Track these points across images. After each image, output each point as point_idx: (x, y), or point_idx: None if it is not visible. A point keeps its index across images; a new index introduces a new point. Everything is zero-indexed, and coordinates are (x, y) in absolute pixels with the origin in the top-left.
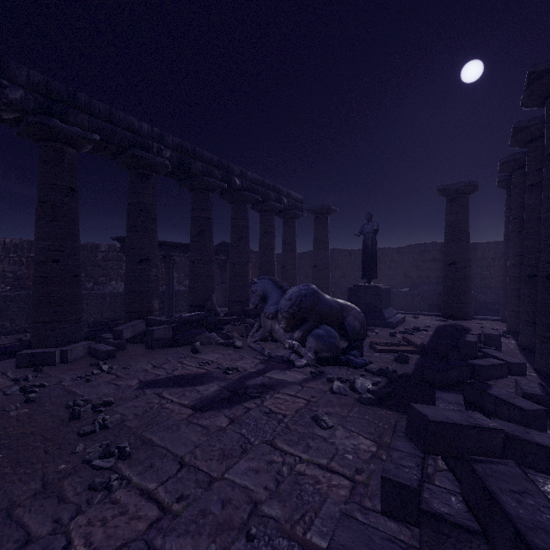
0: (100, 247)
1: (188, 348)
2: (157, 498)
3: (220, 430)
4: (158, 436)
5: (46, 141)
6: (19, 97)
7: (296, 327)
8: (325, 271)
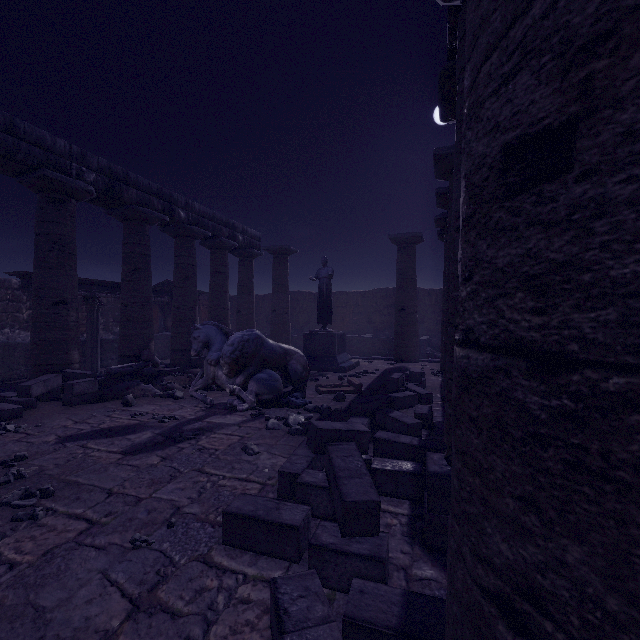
0: None
1: (118, 402)
2: (86, 517)
3: (151, 467)
4: (84, 478)
5: None
6: None
7: (239, 373)
8: (284, 316)
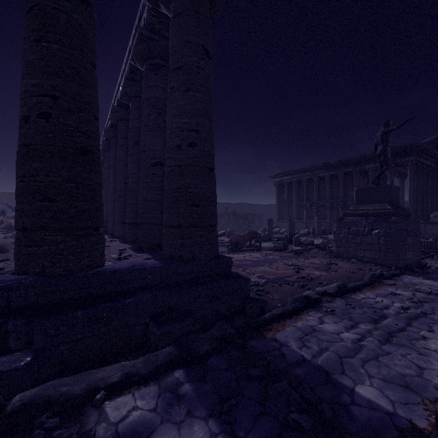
0: None
1: None
2: None
3: None
4: None
5: None
6: None
7: None
8: None
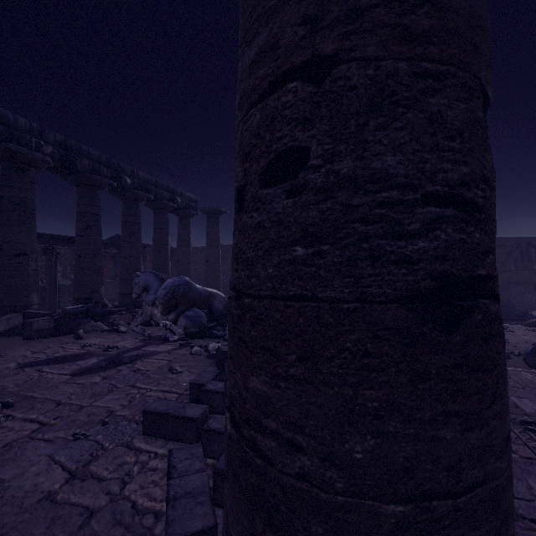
0: None
1: (71, 336)
2: (38, 421)
3: (94, 384)
4: (39, 393)
5: None
6: None
7: (172, 311)
8: (216, 265)
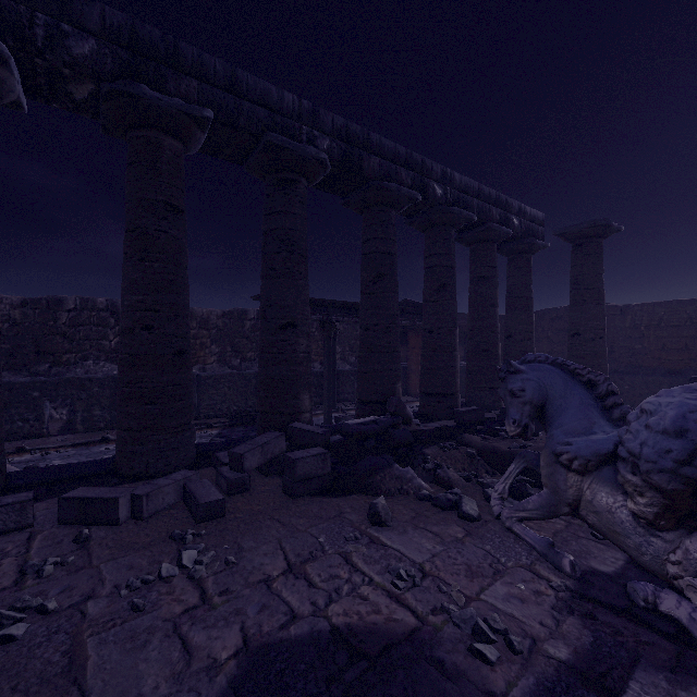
0: (249, 313)
1: (361, 503)
2: None
3: None
4: None
5: (135, 129)
6: (88, 52)
7: (695, 521)
8: (597, 342)
